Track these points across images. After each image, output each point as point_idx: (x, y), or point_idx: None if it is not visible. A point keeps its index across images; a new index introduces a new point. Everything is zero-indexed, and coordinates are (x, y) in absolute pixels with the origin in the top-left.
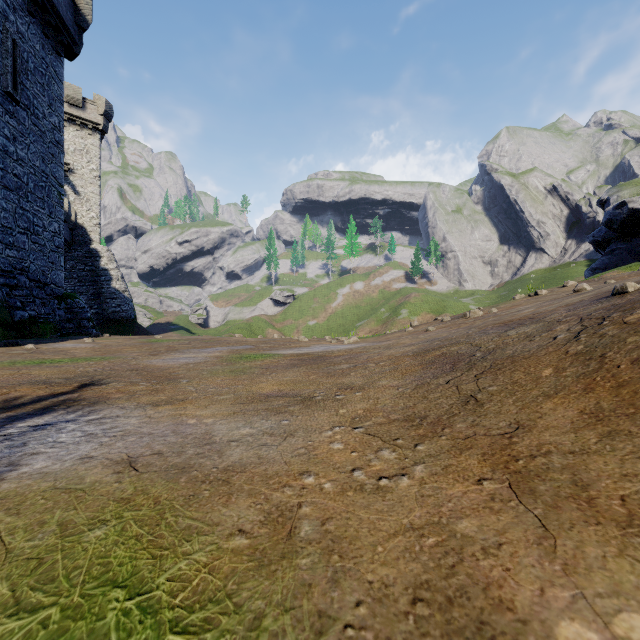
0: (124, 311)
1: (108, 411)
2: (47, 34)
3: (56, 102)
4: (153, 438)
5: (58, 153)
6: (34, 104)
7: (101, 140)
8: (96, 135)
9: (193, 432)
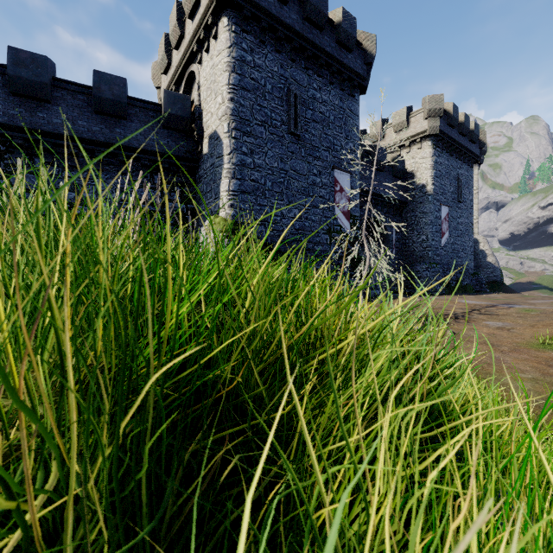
0: (495, 276)
1: (522, 305)
2: (468, 165)
3: (471, 189)
4: (531, 307)
5: (471, 211)
6: (464, 197)
7: (478, 169)
8: (475, 168)
9: (537, 307)
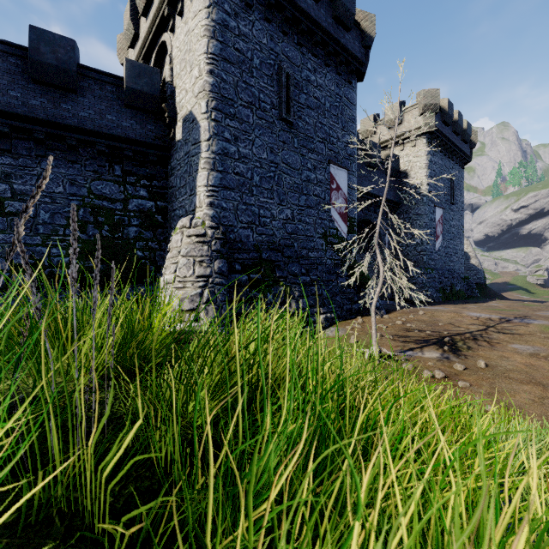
0: (478, 278)
1: (538, 320)
2: (460, 165)
3: (462, 191)
4: None
5: (462, 213)
6: (456, 199)
7: None
8: None
9: None
